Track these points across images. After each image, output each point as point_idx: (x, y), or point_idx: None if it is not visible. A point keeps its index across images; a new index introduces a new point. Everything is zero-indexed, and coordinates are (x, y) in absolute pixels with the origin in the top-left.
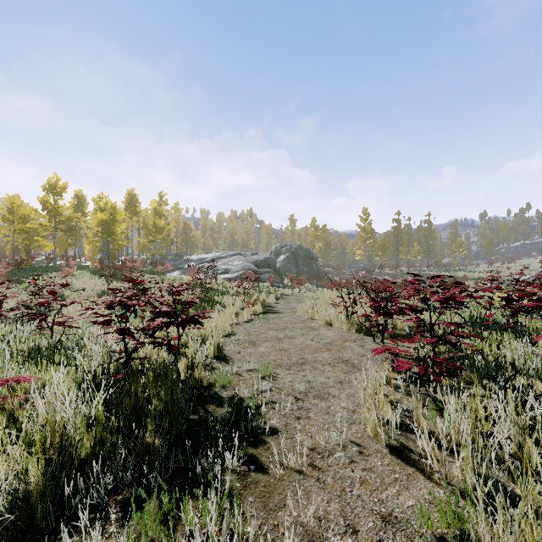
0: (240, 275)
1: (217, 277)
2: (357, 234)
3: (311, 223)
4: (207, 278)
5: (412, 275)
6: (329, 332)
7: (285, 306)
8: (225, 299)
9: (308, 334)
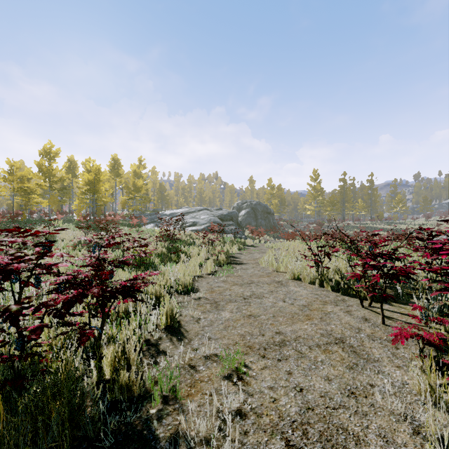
0: (206, 227)
1: (186, 229)
2: (308, 192)
3: (268, 183)
4: (175, 229)
5: (357, 228)
6: (300, 289)
7: (248, 256)
8: (191, 249)
9: (277, 291)
